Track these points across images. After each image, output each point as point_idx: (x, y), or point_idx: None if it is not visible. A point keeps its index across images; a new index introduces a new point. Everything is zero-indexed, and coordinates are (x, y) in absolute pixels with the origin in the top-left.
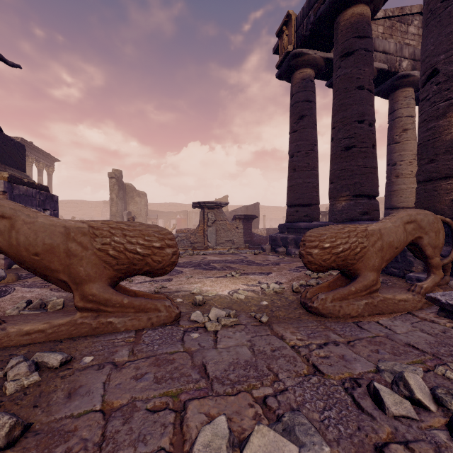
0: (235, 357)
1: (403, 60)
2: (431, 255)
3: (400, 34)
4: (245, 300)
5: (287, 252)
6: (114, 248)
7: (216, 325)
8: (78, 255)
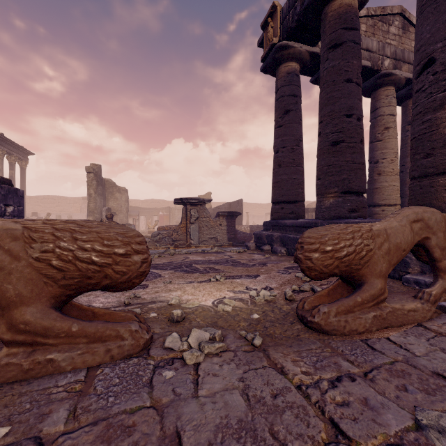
0: (223, 412)
1: (385, 59)
2: (439, 258)
3: (381, 33)
4: (232, 313)
5: (273, 250)
6: (59, 256)
7: (197, 356)
8: (4, 267)
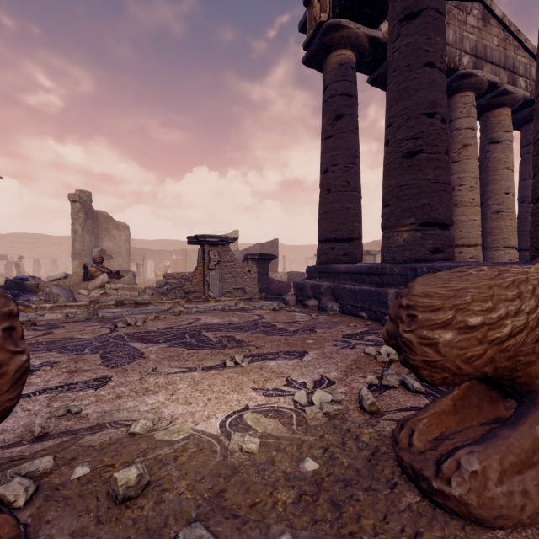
0: None
1: (464, 55)
2: None
3: (458, 23)
4: (260, 456)
5: (321, 306)
6: None
7: None
8: None
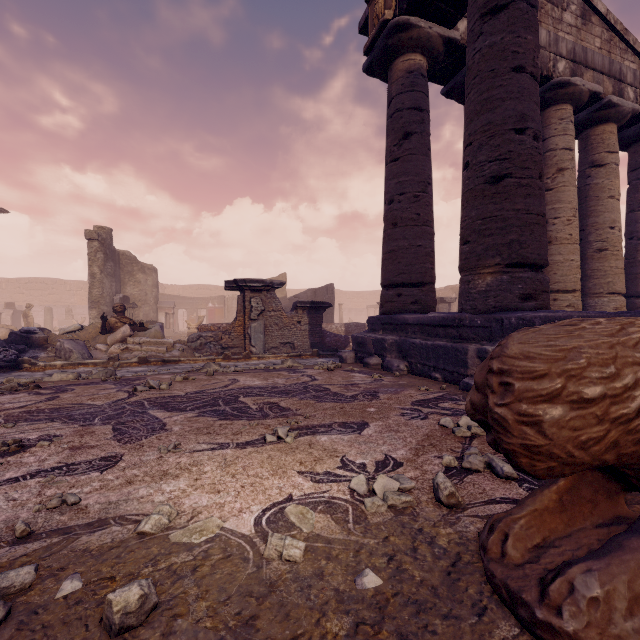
0: None
1: (559, 60)
2: None
3: (551, 22)
4: (304, 566)
5: (385, 365)
6: None
7: None
8: None
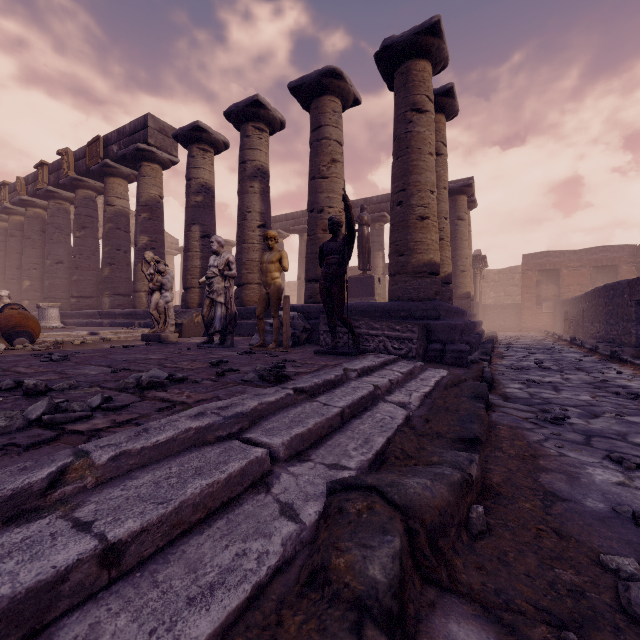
0: None
1: None
2: None
3: None
4: None
5: None
6: None
7: None
8: None
